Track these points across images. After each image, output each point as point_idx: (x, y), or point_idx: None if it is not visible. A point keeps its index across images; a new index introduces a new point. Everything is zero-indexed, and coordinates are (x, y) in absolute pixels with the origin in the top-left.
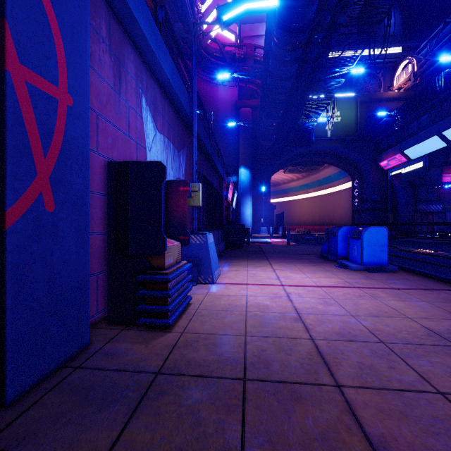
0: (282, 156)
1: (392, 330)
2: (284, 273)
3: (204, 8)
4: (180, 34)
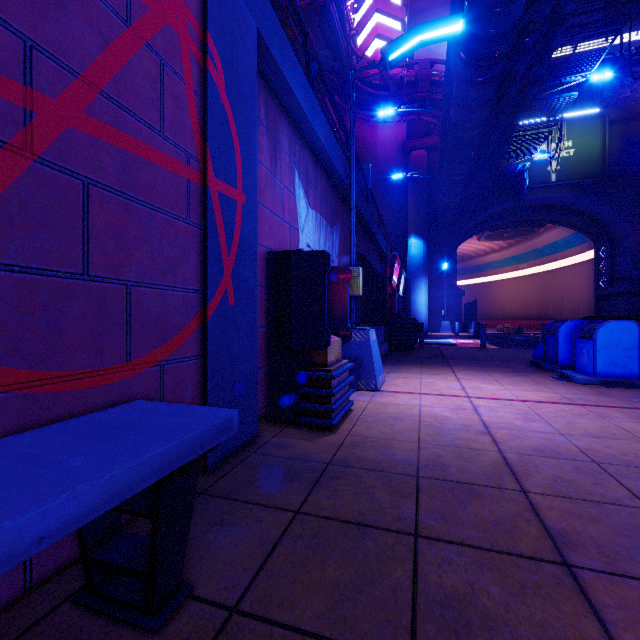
0: (475, 216)
1: (613, 451)
2: (472, 383)
3: (358, 18)
4: (326, 64)
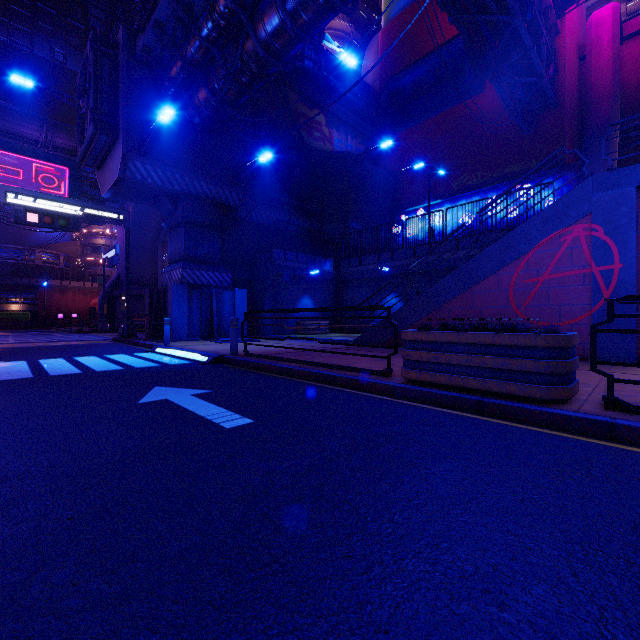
0: None
1: None
2: None
3: None
4: None
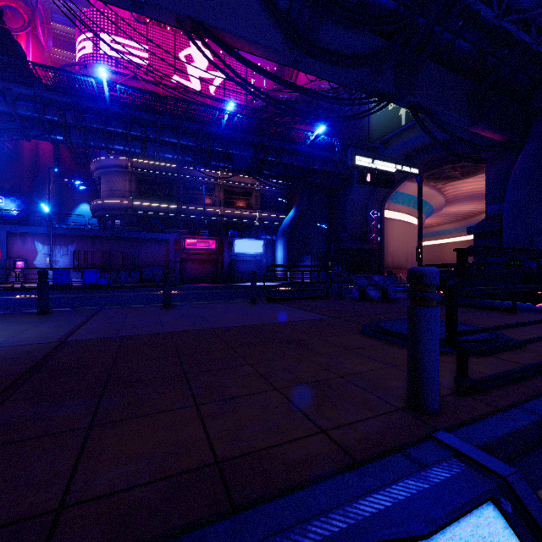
0: None
1: None
2: None
3: None
4: None
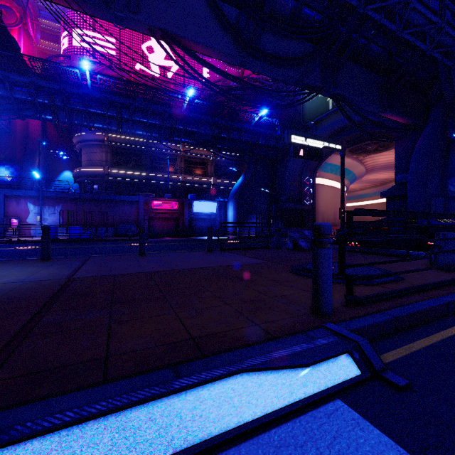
0: None
1: None
2: None
3: None
4: None
